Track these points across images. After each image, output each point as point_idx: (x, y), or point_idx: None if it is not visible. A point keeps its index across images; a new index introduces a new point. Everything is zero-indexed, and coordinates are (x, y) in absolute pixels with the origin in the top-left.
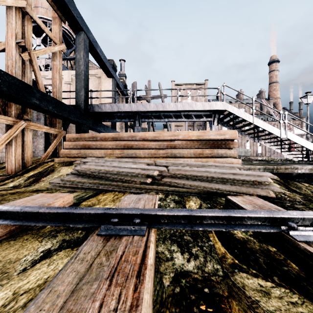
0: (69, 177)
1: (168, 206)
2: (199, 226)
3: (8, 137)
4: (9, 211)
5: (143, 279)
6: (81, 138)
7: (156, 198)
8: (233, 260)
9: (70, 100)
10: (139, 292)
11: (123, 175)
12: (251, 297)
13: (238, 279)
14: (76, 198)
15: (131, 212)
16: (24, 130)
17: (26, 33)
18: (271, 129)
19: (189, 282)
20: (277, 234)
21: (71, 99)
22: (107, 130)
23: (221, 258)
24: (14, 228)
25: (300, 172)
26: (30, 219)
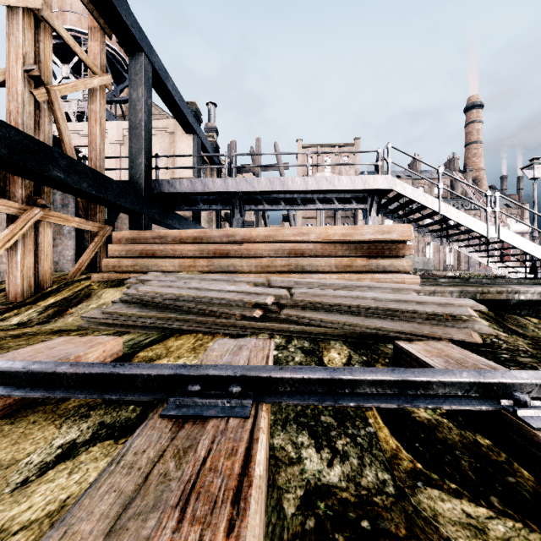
0: (117, 307)
1: (292, 360)
2: (349, 398)
3: (9, 236)
4: (2, 371)
5: (245, 508)
6: (139, 239)
7: (271, 346)
8: (413, 464)
9: (120, 172)
10: (237, 535)
11: (213, 304)
12: (451, 538)
13: (424, 502)
14: (128, 345)
15: (224, 374)
16: (39, 224)
17: (41, 53)
18: (470, 223)
19: (331, 508)
20: (492, 413)
21: (123, 171)
22: (185, 224)
23: (390, 459)
24: (12, 402)
25: (523, 299)
26: (40, 385)
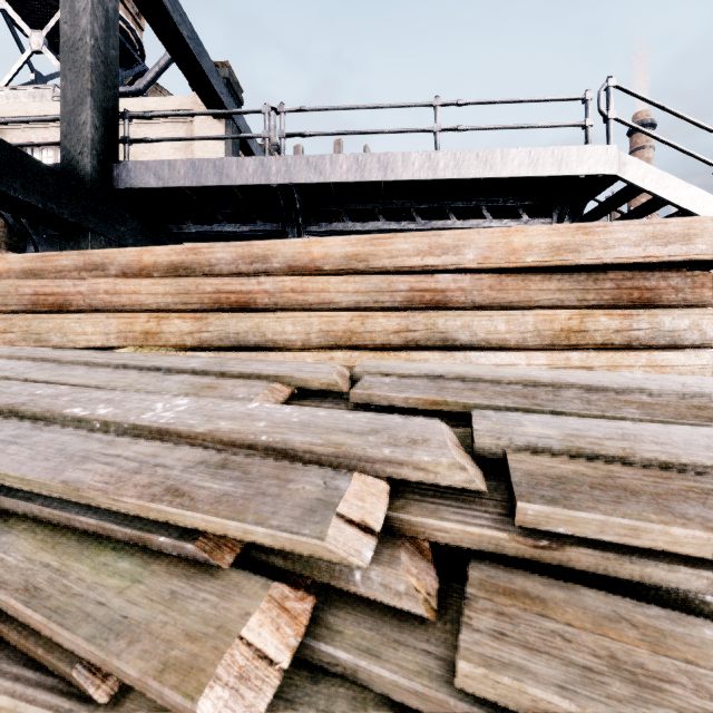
0: None
1: None
2: None
3: None
4: None
5: None
6: (45, 271)
7: None
8: None
9: None
10: None
11: (3, 521)
12: None
13: None
14: None
15: None
16: None
17: None
18: None
19: None
20: None
21: None
22: None
23: None
24: None
25: None
26: None
